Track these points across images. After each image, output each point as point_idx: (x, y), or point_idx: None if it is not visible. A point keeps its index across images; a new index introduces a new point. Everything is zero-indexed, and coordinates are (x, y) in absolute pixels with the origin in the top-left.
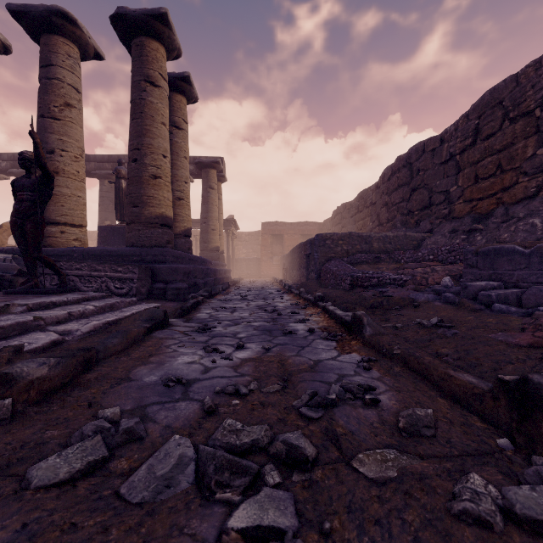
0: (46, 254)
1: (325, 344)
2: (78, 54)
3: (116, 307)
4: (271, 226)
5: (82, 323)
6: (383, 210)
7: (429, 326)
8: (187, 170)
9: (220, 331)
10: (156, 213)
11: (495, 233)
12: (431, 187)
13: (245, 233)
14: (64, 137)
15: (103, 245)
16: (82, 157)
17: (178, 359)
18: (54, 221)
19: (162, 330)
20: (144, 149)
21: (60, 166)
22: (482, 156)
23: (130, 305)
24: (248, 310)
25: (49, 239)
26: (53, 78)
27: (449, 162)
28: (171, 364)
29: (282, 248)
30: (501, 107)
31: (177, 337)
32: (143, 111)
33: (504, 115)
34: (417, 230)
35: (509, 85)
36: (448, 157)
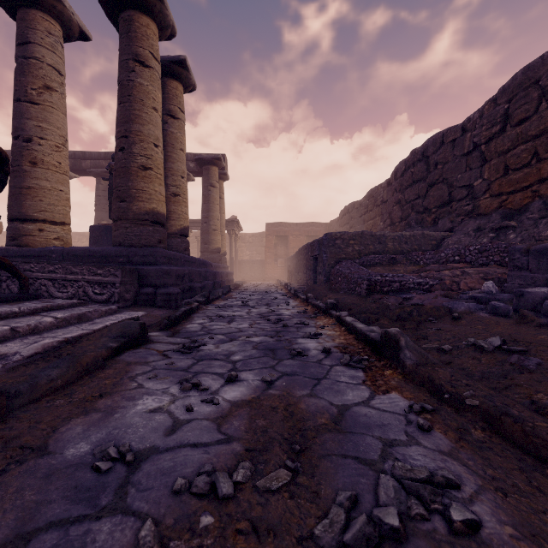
0: (21, 255)
1: (348, 375)
2: (60, 32)
3: (87, 318)
4: (275, 227)
5: (28, 342)
6: (396, 209)
7: (491, 349)
8: (184, 164)
9: (209, 350)
10: (146, 208)
11: (533, 230)
12: (451, 182)
13: (249, 235)
14: (43, 123)
15: (96, 246)
16: (65, 147)
17: (138, 403)
18: (31, 218)
19: (135, 350)
20: (132, 137)
21: (38, 156)
22: (513, 144)
23: (106, 315)
24: (248, 319)
25: (25, 238)
26: (30, 57)
27: (472, 153)
28: (125, 414)
29: (286, 249)
30: (536, 87)
31: (152, 360)
32: (132, 94)
33: (541, 96)
34: (434, 229)
35: (547, 61)
36: (471, 147)
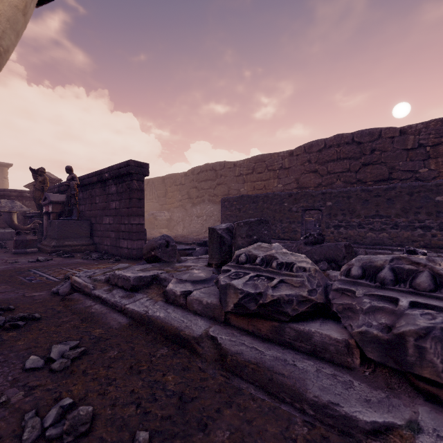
0: None
1: None
2: None
3: None
4: None
5: None
6: None
7: None
8: None
9: None
10: None
11: None
12: None
13: None
14: None
15: None
16: None
17: None
18: None
19: None
20: None
21: None
22: None
23: None
24: None
25: None
26: None
27: None
28: None
29: None
30: None
31: None
32: (4, 186)
33: None
34: None
35: None
36: None
